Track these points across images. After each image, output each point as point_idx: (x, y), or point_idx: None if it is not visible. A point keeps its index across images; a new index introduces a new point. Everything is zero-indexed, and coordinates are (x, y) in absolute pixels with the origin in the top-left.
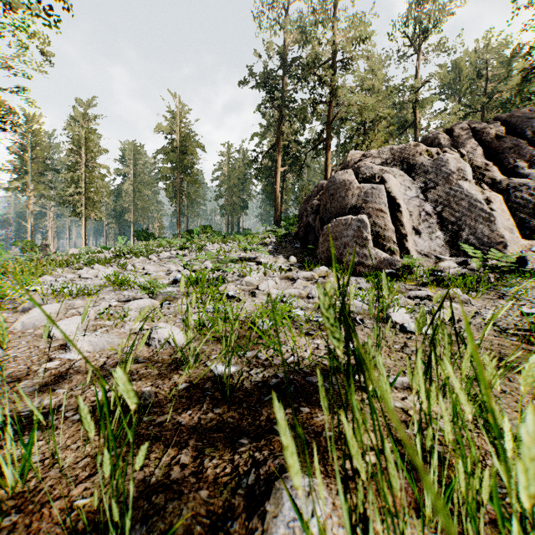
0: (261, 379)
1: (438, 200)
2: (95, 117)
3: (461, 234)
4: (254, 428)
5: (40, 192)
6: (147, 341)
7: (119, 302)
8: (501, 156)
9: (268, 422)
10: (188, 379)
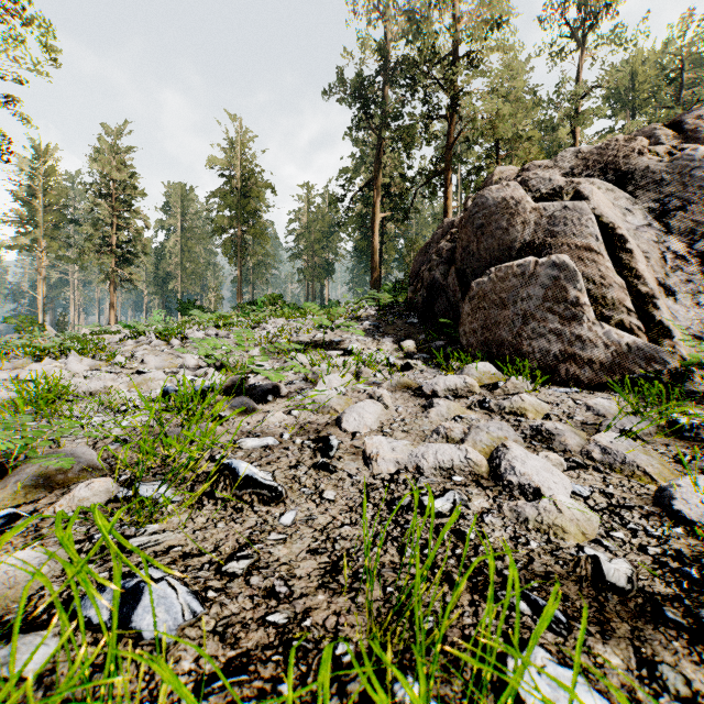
0: None
1: (695, 229)
2: (128, 149)
3: None
4: None
5: (55, 252)
6: None
7: None
8: None
9: None
10: None
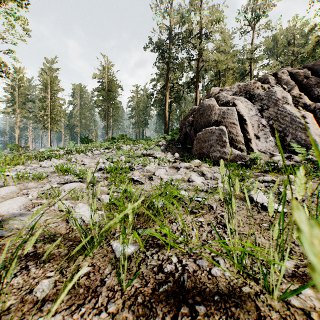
0: (156, 262)
1: (270, 117)
2: (56, 69)
3: (286, 138)
4: None
5: (23, 114)
6: (67, 218)
7: (59, 184)
8: (309, 89)
9: None
10: (91, 261)
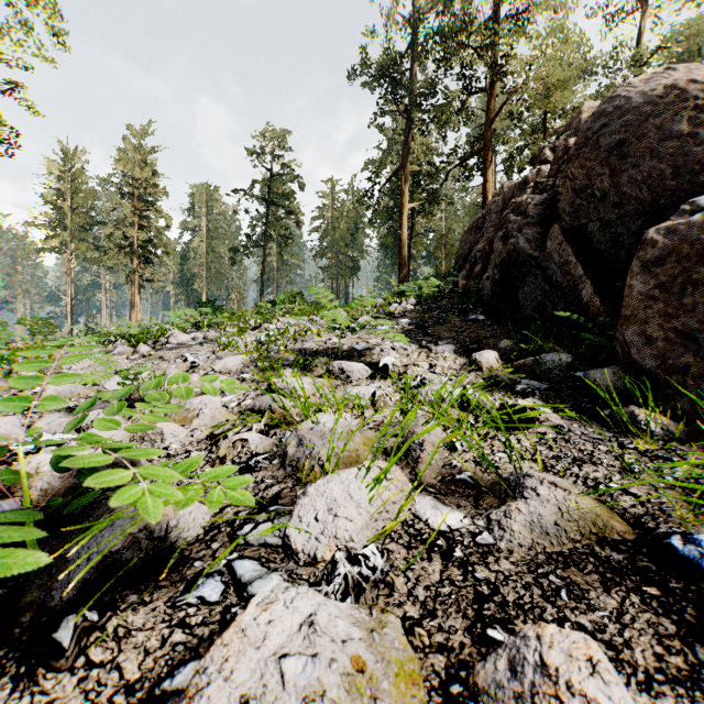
0: None
1: None
2: (152, 149)
3: None
4: None
5: (82, 254)
6: None
7: None
8: None
9: None
10: None
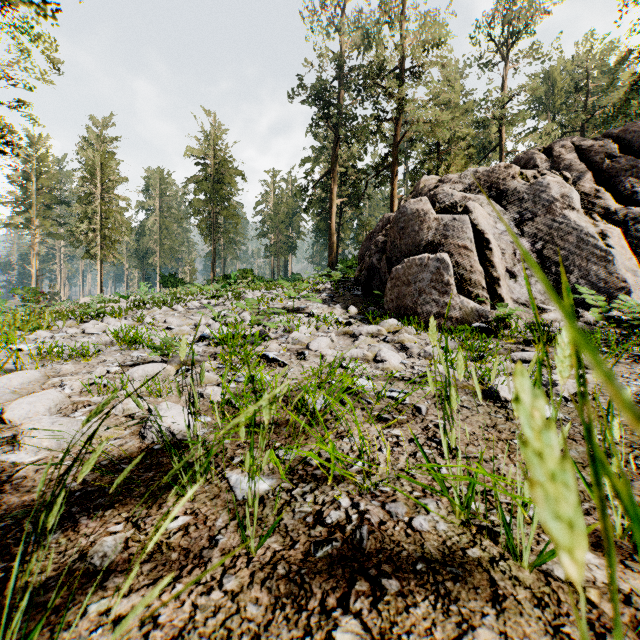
0: (310, 507)
1: (537, 234)
2: (113, 139)
3: (568, 277)
4: (296, 633)
5: (47, 229)
6: (142, 430)
7: (122, 366)
8: (615, 180)
9: (323, 617)
10: (190, 505)
